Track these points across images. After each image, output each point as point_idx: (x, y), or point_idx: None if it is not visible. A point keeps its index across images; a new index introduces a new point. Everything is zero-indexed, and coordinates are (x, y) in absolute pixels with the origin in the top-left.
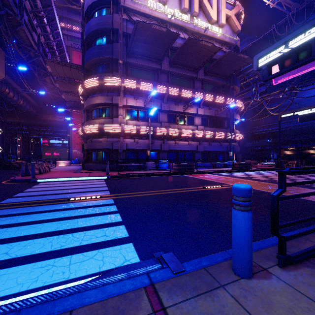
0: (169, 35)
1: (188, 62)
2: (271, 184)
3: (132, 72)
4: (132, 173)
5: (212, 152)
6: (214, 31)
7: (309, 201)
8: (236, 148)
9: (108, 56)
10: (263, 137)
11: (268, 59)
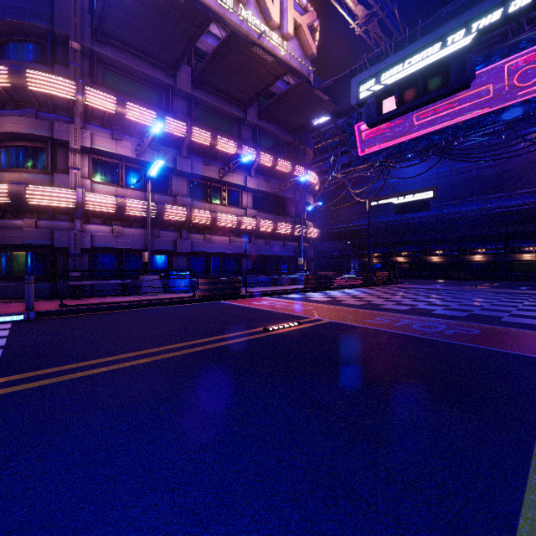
0: (191, 14)
1: (229, 85)
2: (376, 312)
3: (108, 79)
4: (101, 304)
5: (271, 258)
6: (275, 43)
7: (459, 346)
8: (308, 252)
9: (38, 24)
10: (341, 237)
11: (376, 85)
